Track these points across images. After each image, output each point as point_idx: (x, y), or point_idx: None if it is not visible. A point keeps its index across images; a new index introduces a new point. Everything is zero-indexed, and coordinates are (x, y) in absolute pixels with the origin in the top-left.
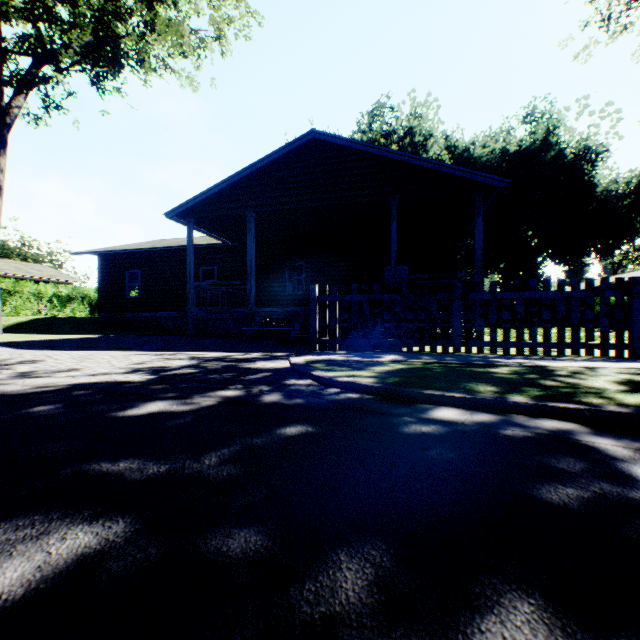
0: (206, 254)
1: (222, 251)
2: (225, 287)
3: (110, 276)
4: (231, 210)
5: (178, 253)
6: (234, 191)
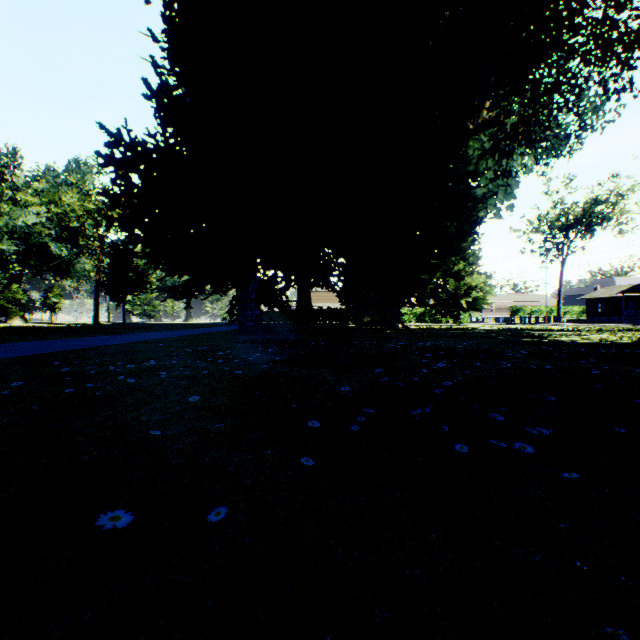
0: (630, 297)
1: (637, 296)
2: (633, 311)
3: (589, 305)
4: (635, 292)
5: (618, 297)
6: (636, 287)
